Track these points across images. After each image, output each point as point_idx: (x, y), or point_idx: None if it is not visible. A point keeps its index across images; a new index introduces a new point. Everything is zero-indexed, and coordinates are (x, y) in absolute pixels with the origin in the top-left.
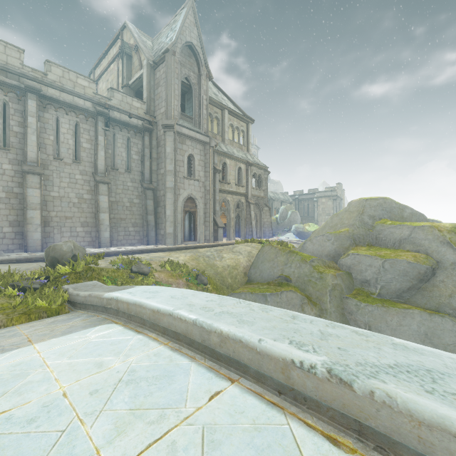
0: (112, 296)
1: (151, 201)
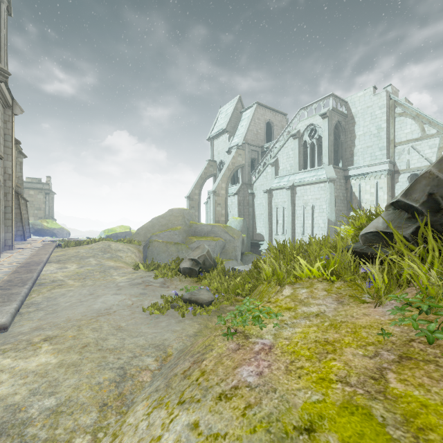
0: None
1: None
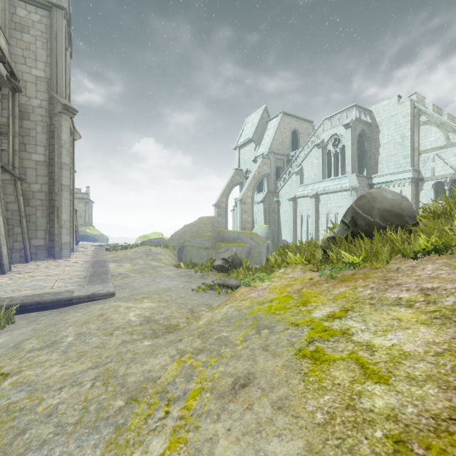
0: None
1: (21, 198)
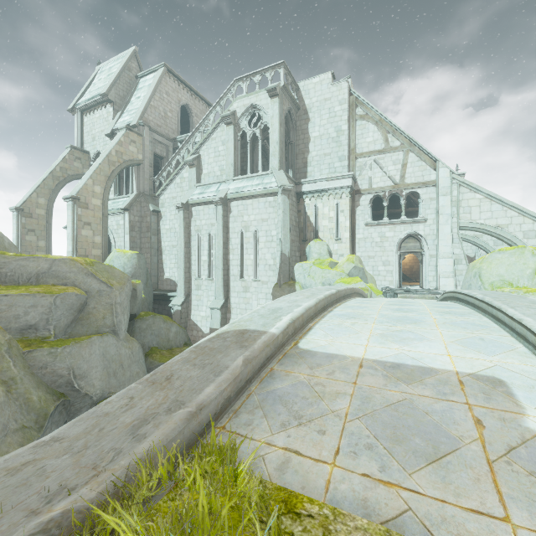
0: (287, 323)
1: None
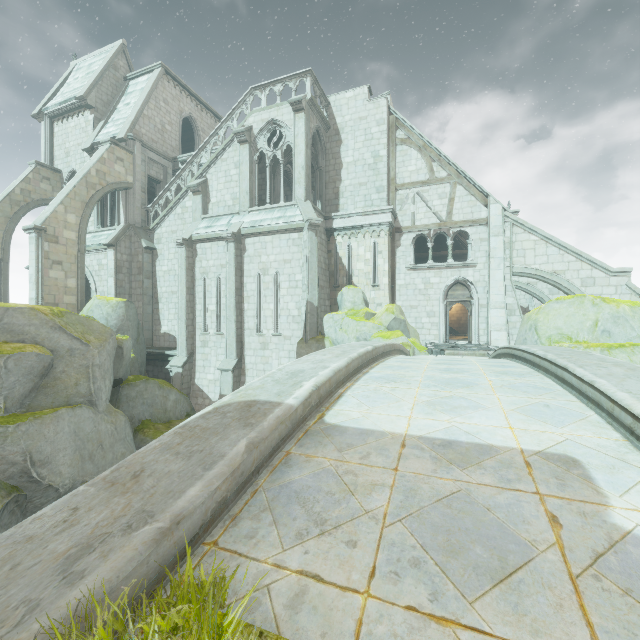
0: (309, 390)
1: None
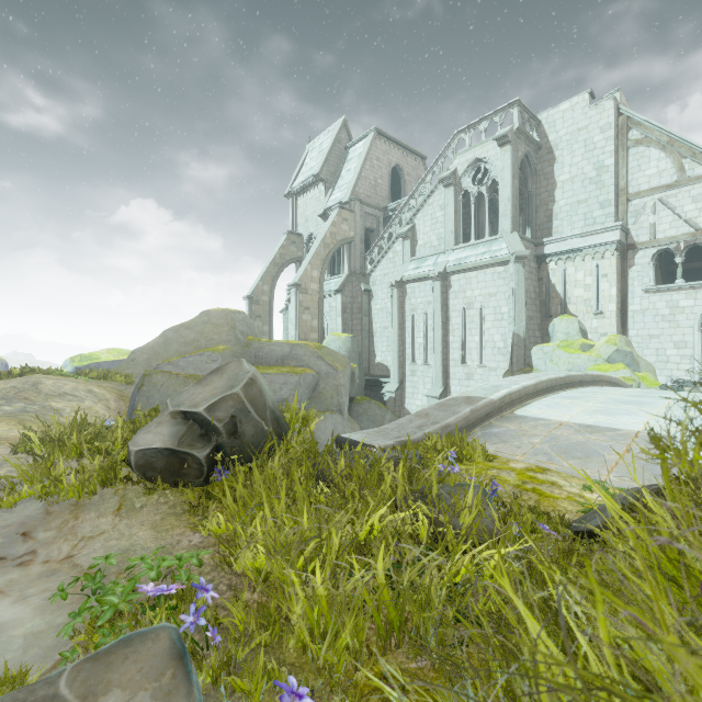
0: (504, 394)
1: None
